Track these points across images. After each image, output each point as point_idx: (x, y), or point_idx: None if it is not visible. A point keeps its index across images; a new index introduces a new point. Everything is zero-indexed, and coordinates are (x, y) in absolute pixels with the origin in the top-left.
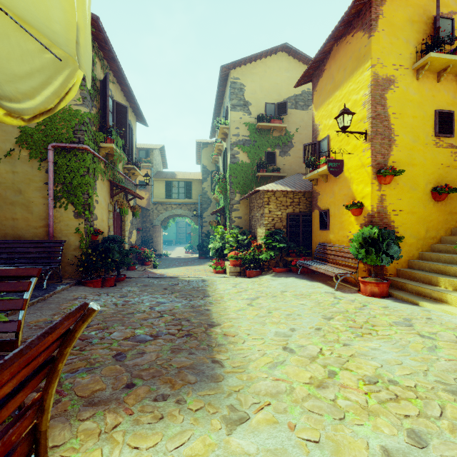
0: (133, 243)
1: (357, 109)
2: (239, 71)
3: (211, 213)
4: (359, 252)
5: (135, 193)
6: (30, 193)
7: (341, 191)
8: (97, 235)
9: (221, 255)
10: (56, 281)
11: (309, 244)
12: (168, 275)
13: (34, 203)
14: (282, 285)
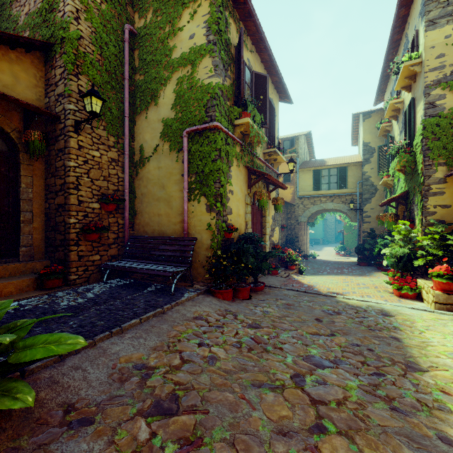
0: (275, 242)
1: None
2: None
3: (381, 204)
4: None
5: (276, 181)
6: (170, 188)
7: None
8: (230, 232)
9: (408, 267)
10: (188, 285)
11: None
12: (319, 290)
13: (173, 197)
14: None
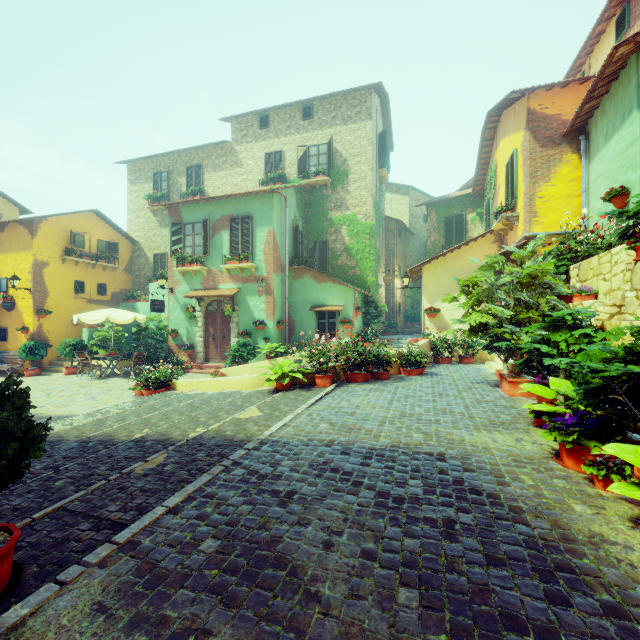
0: None
1: (26, 273)
2: None
3: None
4: (23, 355)
5: None
6: None
7: (17, 317)
8: None
9: None
10: None
11: None
12: None
13: None
14: None
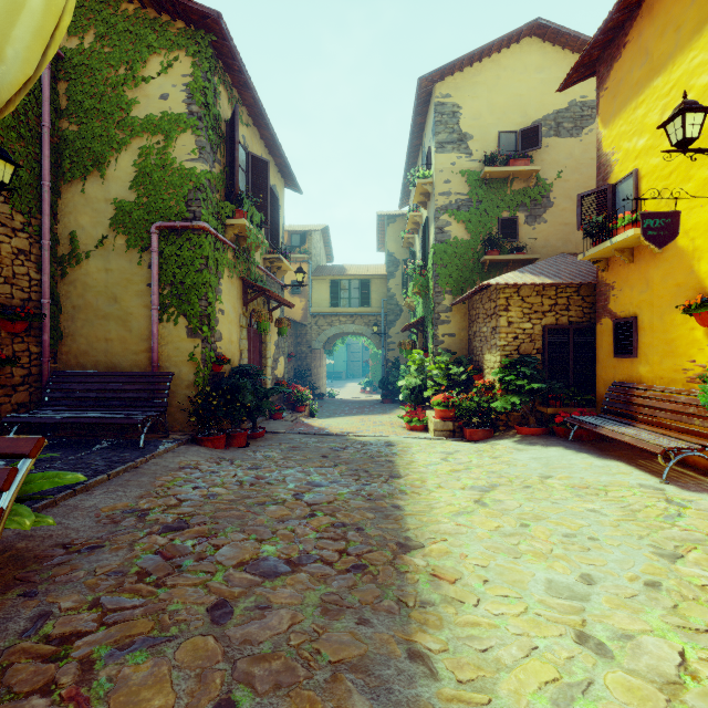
0: (279, 376)
1: None
2: (450, 83)
3: (402, 329)
4: None
5: (280, 298)
6: (128, 301)
7: (669, 277)
8: (221, 364)
9: (419, 399)
10: (161, 436)
11: (589, 384)
12: (331, 431)
13: (133, 315)
14: (539, 463)
